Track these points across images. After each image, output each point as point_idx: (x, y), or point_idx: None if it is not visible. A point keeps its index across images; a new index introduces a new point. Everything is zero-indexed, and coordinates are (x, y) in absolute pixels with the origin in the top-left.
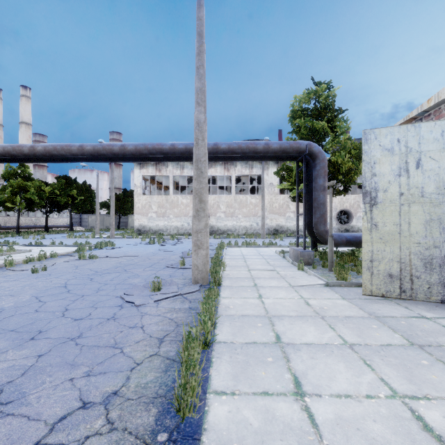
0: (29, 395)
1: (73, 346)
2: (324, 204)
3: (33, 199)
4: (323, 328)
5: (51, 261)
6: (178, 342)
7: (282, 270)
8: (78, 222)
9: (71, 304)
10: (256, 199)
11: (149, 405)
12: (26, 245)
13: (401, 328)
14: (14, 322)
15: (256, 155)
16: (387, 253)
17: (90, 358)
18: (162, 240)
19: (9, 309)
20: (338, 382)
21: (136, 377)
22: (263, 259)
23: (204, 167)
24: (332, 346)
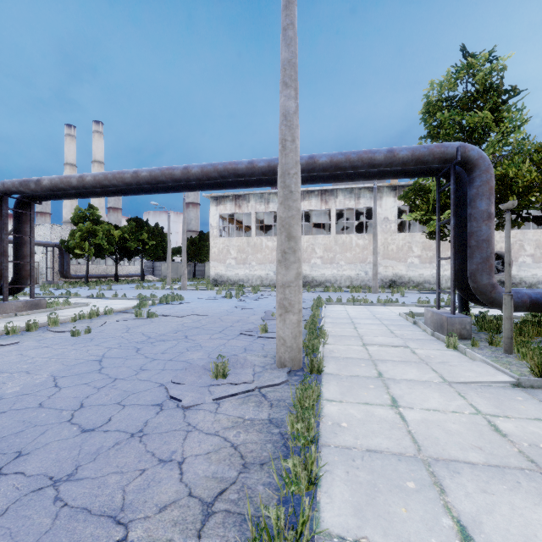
0: None
1: (47, 505)
2: (489, 242)
3: (102, 244)
4: None
5: (103, 320)
6: (236, 536)
7: (419, 346)
8: (150, 270)
9: (91, 396)
10: (364, 240)
11: None
12: (87, 297)
13: None
14: None
15: (372, 171)
16: None
17: None
18: (241, 293)
19: (7, 399)
20: None
21: None
22: (383, 326)
23: (295, 184)
24: None
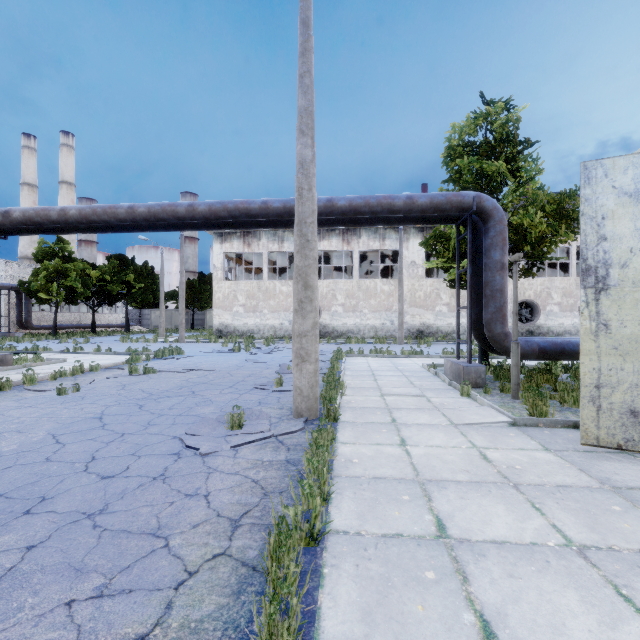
0: None
1: (88, 530)
2: (502, 291)
3: (75, 287)
4: (521, 509)
5: (90, 377)
6: (263, 532)
7: (435, 395)
8: (137, 319)
9: (102, 450)
10: (390, 286)
11: None
12: (61, 352)
13: None
14: (9, 479)
15: (393, 216)
16: (627, 373)
17: (110, 557)
18: (251, 345)
19: (8, 456)
20: None
21: (184, 604)
22: (404, 377)
23: (312, 233)
24: (545, 550)
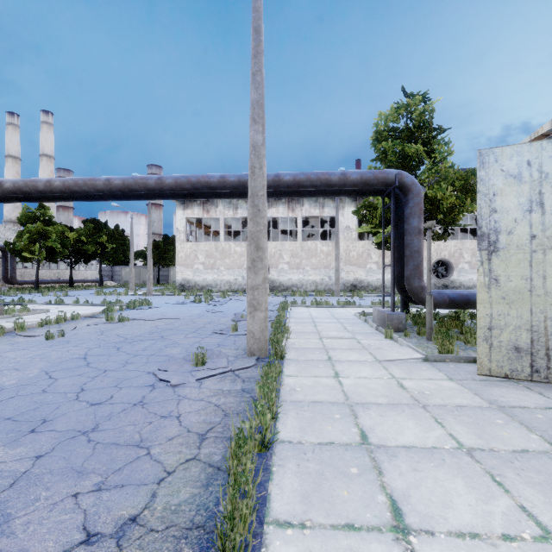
0: (14, 520)
1: (84, 444)
2: (419, 252)
3: (54, 247)
4: (427, 423)
5: (72, 325)
6: (225, 442)
7: (364, 338)
8: (109, 275)
9: (89, 383)
10: (328, 247)
11: (181, 542)
12: (44, 303)
13: (538, 425)
14: (14, 406)
15: (330, 189)
16: (513, 318)
17: (104, 462)
18: (210, 298)
19: (10, 388)
20: (457, 511)
21: (165, 494)
22: (339, 323)
23: (262, 204)
24: (442, 451)
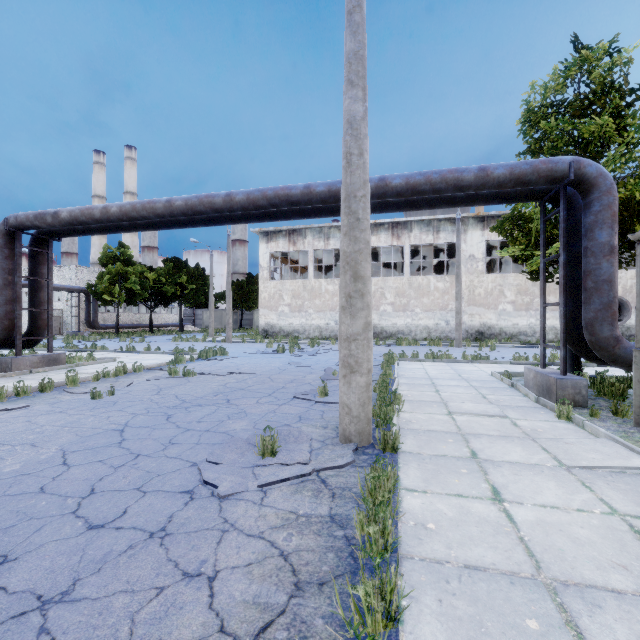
0: None
1: (27, 639)
2: (611, 283)
3: (134, 289)
4: None
5: (131, 378)
6: None
7: (521, 416)
8: (190, 319)
9: (106, 478)
10: (444, 283)
11: None
12: (115, 350)
13: None
14: None
15: (459, 195)
16: None
17: None
18: (296, 346)
19: (3, 480)
20: None
21: None
22: (472, 389)
23: (363, 210)
24: None
